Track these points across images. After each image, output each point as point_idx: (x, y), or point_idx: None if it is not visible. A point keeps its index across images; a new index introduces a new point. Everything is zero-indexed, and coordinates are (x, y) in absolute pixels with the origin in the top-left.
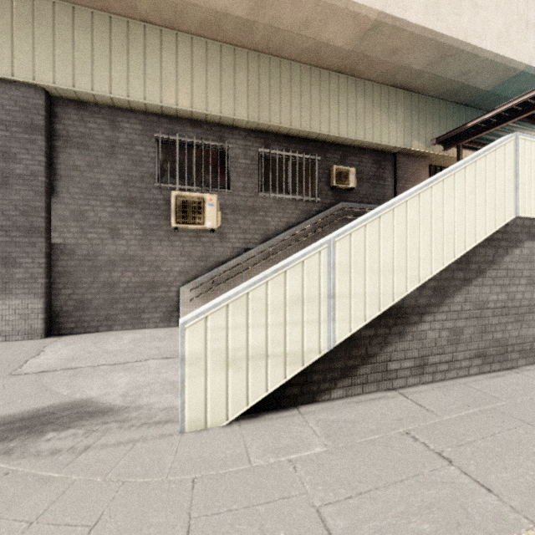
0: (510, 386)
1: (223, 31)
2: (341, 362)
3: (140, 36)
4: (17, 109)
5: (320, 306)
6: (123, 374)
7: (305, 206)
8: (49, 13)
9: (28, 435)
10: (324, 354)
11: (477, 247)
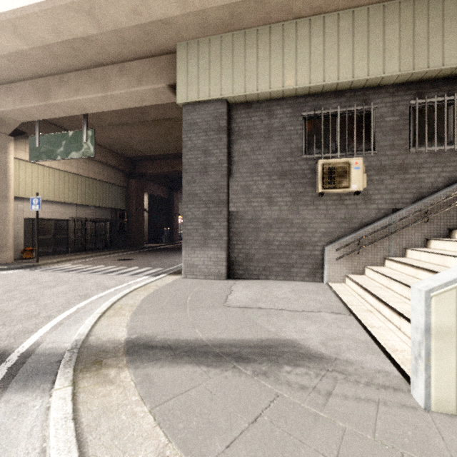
0: None
1: None
2: None
3: (292, 32)
4: (211, 119)
5: None
6: (306, 321)
7: None
8: (230, 44)
9: (269, 363)
10: None
11: None
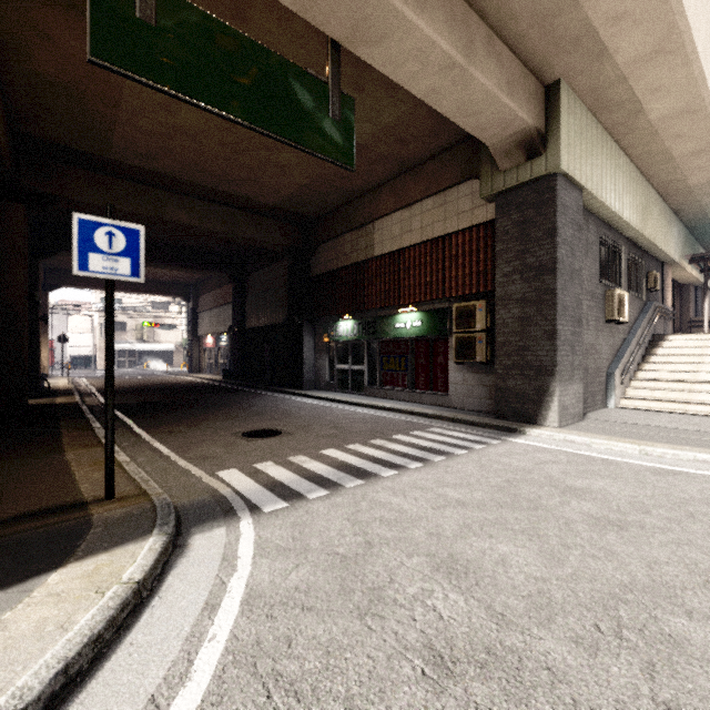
0: None
1: (648, 160)
2: None
3: (613, 153)
4: (575, 209)
5: None
6: None
7: (639, 303)
8: (590, 126)
9: None
10: None
11: None
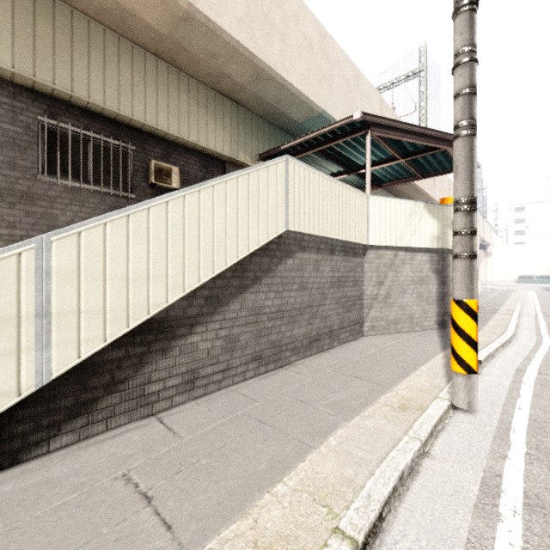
0: (273, 384)
1: None
2: (70, 398)
3: None
4: None
5: (21, 329)
6: None
7: (115, 201)
8: None
9: None
10: (37, 393)
11: (254, 256)
